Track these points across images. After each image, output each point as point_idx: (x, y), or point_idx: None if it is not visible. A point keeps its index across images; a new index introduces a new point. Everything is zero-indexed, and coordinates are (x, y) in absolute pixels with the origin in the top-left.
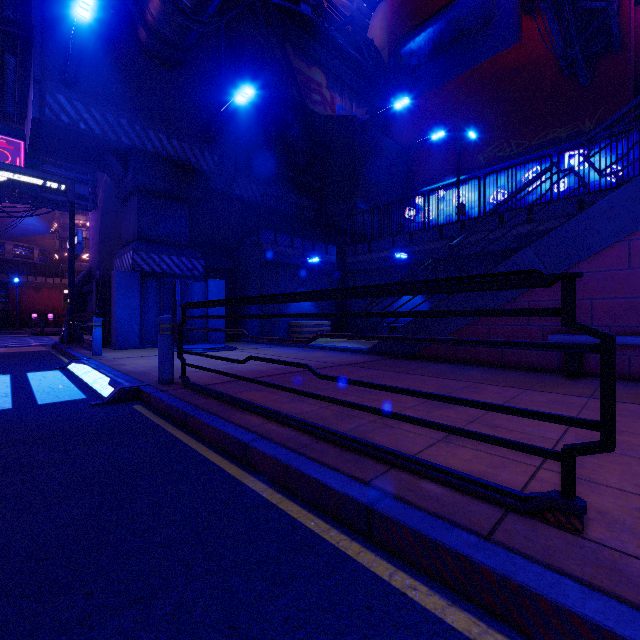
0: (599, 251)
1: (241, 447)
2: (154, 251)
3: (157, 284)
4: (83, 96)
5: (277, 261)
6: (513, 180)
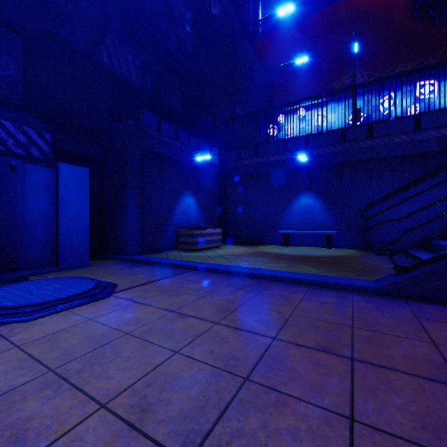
0: None
1: None
2: None
3: None
4: None
5: (162, 153)
6: (369, 104)
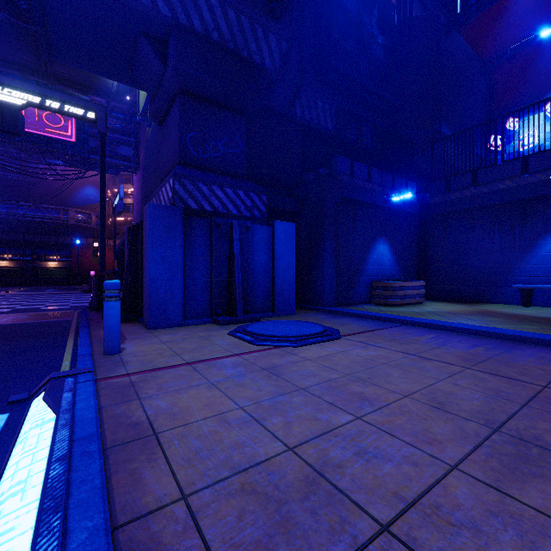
0: None
1: None
2: (202, 179)
3: (207, 227)
4: None
5: (355, 199)
6: None
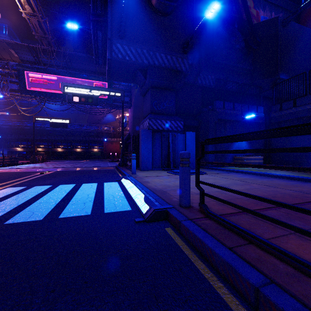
0: None
1: None
2: (158, 118)
3: (160, 136)
4: (127, 42)
5: (225, 119)
6: None
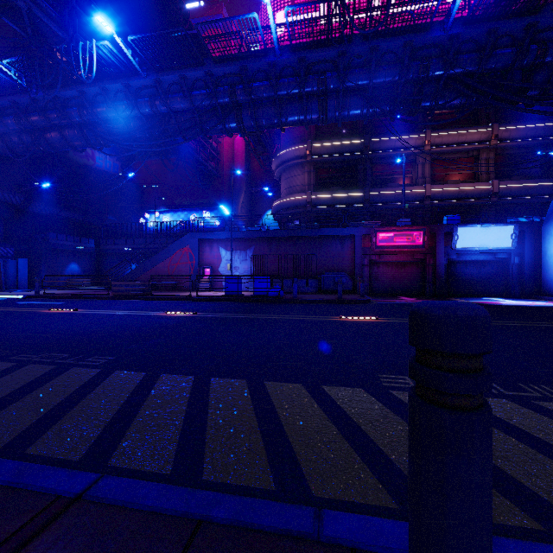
0: (160, 263)
1: (71, 297)
2: None
3: None
4: None
5: (58, 248)
6: (187, 217)
